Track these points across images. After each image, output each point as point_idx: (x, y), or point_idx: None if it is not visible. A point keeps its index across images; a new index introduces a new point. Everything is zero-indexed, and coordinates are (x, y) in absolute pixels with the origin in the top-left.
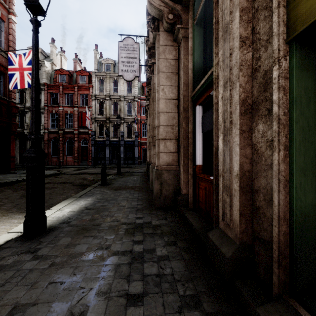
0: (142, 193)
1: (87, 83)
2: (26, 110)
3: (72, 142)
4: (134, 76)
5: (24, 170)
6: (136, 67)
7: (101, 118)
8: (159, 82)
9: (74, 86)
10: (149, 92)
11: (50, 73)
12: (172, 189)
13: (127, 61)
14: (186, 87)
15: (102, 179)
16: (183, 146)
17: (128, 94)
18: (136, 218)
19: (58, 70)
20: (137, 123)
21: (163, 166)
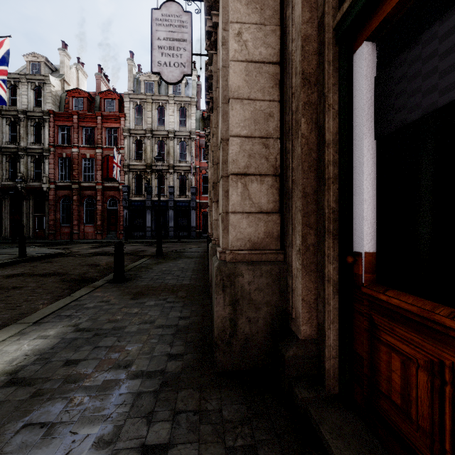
0: (191, 306)
1: (116, 111)
2: (20, 153)
3: (93, 203)
4: (182, 75)
5: (8, 247)
6: (186, 57)
7: (138, 165)
8: (229, 14)
9: (96, 115)
10: (210, 104)
11: (59, 95)
12: (266, 317)
13: (168, 46)
14: (312, 12)
15: (116, 271)
16: (302, 192)
17: (180, 128)
18: (140, 454)
19: (71, 91)
20: (195, 174)
21: (239, 252)
